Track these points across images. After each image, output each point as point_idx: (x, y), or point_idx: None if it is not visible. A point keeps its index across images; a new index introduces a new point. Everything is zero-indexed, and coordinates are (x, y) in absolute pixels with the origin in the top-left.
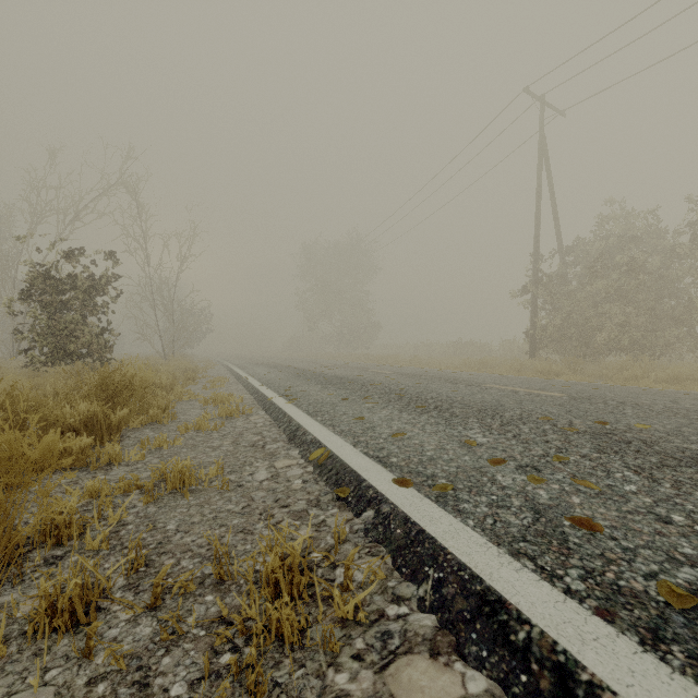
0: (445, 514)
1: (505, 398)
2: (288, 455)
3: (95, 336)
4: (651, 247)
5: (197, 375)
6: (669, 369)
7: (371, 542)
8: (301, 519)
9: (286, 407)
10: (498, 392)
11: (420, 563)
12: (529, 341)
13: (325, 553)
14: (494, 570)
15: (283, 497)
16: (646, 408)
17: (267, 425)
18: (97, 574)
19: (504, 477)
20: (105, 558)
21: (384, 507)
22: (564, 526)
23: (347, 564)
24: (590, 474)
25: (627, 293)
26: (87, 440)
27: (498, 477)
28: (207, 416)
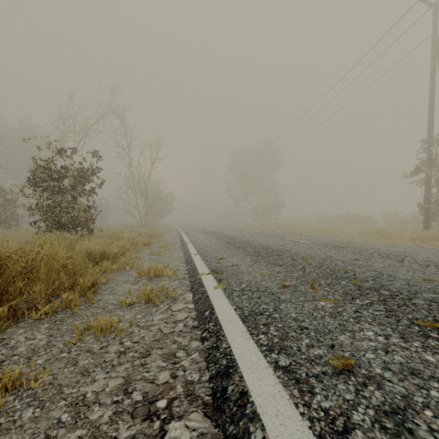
0: None
1: None
2: None
3: (82, 212)
4: None
5: (154, 240)
6: None
7: None
8: None
9: (214, 295)
10: None
11: None
12: (423, 214)
13: None
14: None
15: None
16: None
17: (187, 332)
18: None
19: None
20: None
21: None
22: None
23: None
24: None
25: None
26: None
27: None
28: (127, 300)
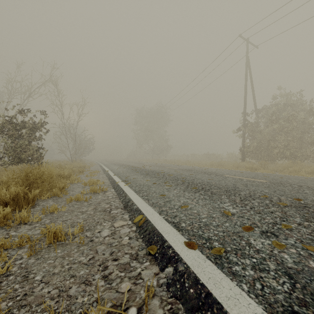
0: (224, 276)
1: (237, 183)
2: (122, 218)
3: (35, 151)
4: (299, 109)
5: (85, 170)
6: (311, 167)
7: (171, 297)
8: (125, 271)
9: (124, 187)
10: (233, 179)
11: None
12: (241, 153)
13: None
14: None
15: (115, 251)
16: None
17: (114, 198)
18: None
19: (255, 241)
20: None
21: (180, 266)
22: None
23: None
24: (311, 240)
25: (288, 131)
26: (8, 210)
27: (252, 241)
28: (84, 192)
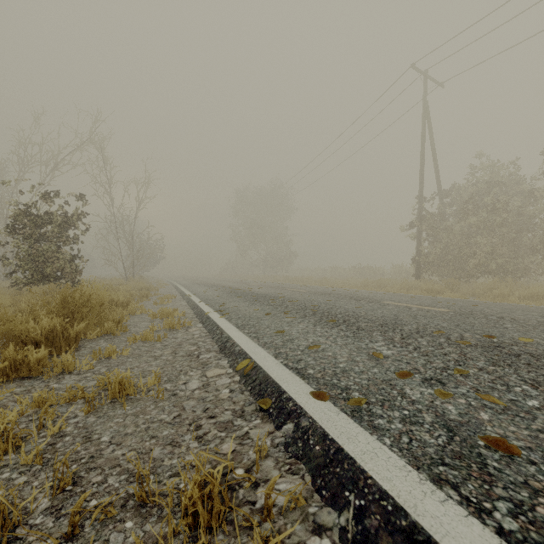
0: (361, 430)
1: (401, 313)
2: (218, 364)
3: (67, 262)
4: (512, 191)
5: (150, 293)
6: (530, 288)
7: (291, 458)
8: (226, 430)
9: (219, 321)
10: (395, 308)
11: (340, 486)
12: (415, 266)
13: (246, 475)
14: (418, 502)
15: (211, 407)
16: (522, 322)
17: (203, 337)
18: (10, 506)
19: (412, 390)
20: (35, 475)
21: (303, 421)
22: (479, 446)
23: (267, 493)
24: (491, 388)
25: (494, 228)
26: (43, 352)
27: (407, 390)
28: (153, 328)
